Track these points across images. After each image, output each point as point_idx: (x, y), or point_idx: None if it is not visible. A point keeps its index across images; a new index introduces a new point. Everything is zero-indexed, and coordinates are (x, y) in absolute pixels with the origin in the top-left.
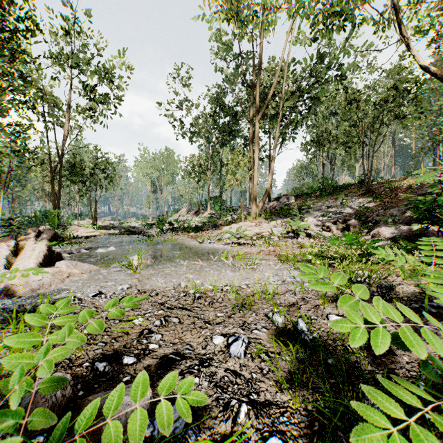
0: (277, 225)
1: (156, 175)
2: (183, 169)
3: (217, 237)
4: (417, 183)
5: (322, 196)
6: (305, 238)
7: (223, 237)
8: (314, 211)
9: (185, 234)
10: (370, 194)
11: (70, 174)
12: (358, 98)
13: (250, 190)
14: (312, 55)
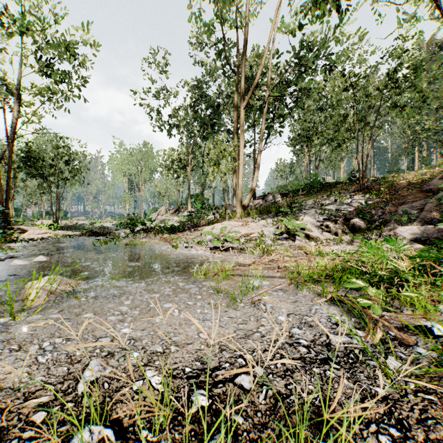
0: (267, 225)
1: (133, 171)
2: (161, 164)
3: (196, 240)
4: (415, 178)
5: (311, 194)
6: (303, 240)
7: (203, 240)
8: (306, 209)
9: (158, 235)
10: (366, 191)
11: (25, 166)
12: (353, 85)
13: (234, 188)
14: (300, 43)
